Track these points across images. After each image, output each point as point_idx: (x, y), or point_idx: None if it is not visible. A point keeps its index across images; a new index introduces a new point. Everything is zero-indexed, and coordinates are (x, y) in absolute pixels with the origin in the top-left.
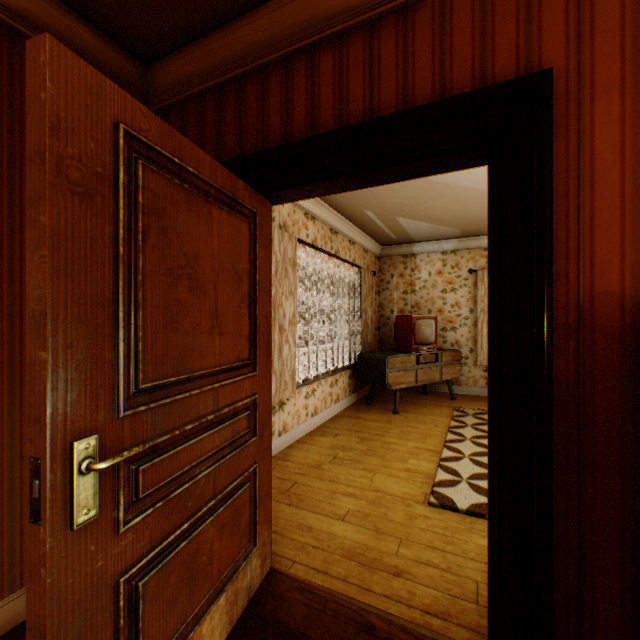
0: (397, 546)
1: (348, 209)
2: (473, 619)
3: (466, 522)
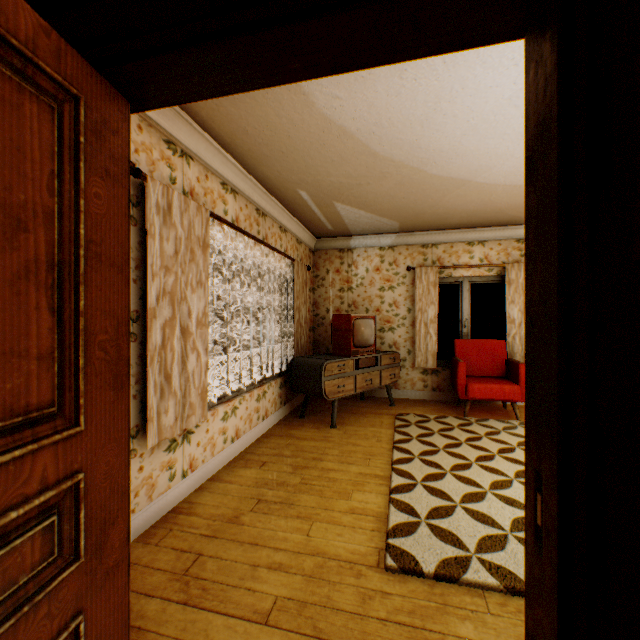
0: None
1: (279, 186)
2: None
3: (437, 595)
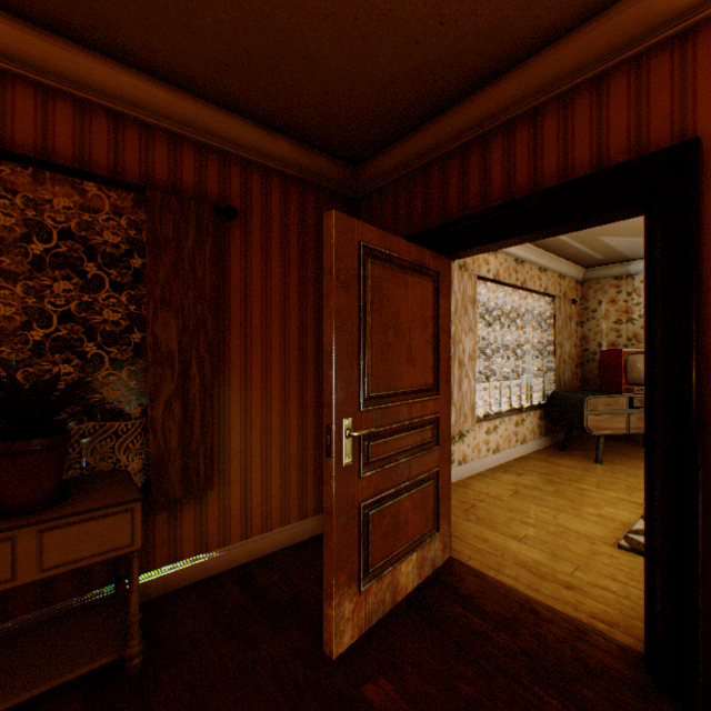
0: (572, 569)
1: None
2: (642, 634)
3: None
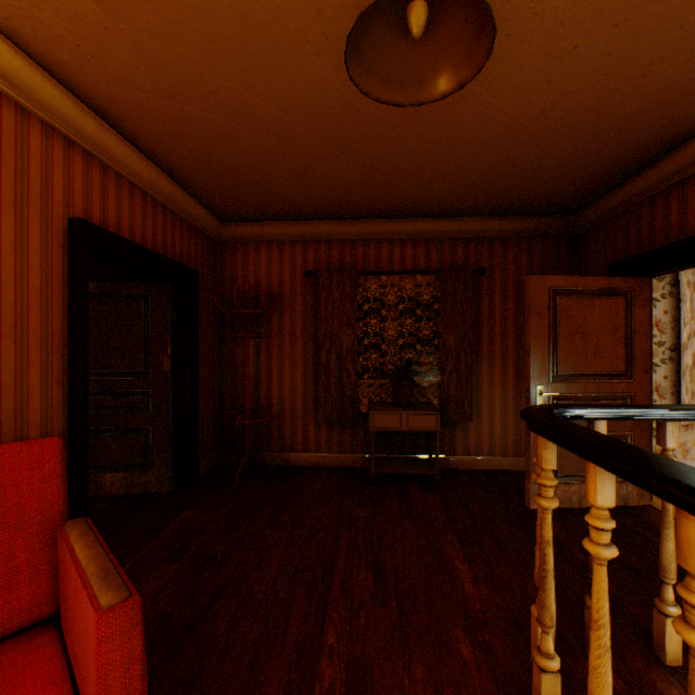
0: None
1: None
2: None
3: None
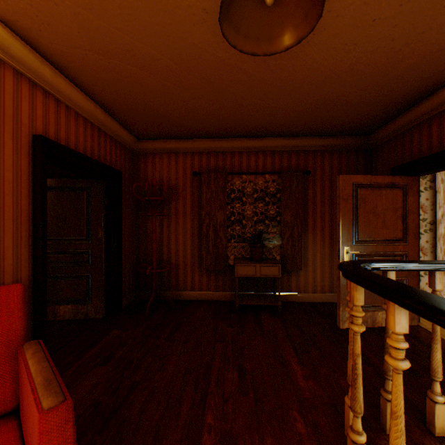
0: None
1: None
2: None
3: None
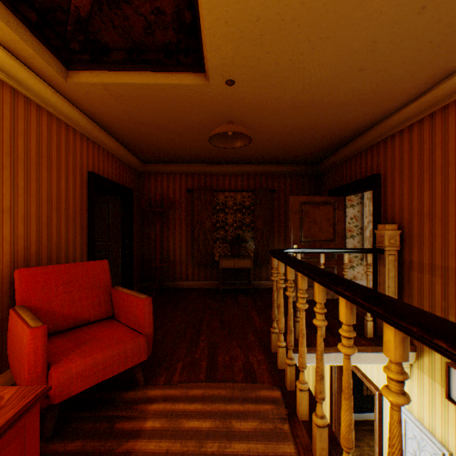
0: None
1: None
2: None
3: None
